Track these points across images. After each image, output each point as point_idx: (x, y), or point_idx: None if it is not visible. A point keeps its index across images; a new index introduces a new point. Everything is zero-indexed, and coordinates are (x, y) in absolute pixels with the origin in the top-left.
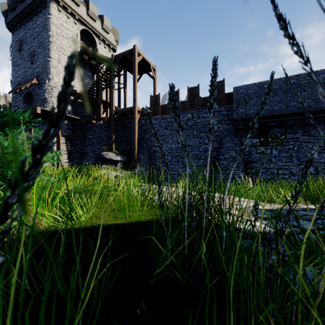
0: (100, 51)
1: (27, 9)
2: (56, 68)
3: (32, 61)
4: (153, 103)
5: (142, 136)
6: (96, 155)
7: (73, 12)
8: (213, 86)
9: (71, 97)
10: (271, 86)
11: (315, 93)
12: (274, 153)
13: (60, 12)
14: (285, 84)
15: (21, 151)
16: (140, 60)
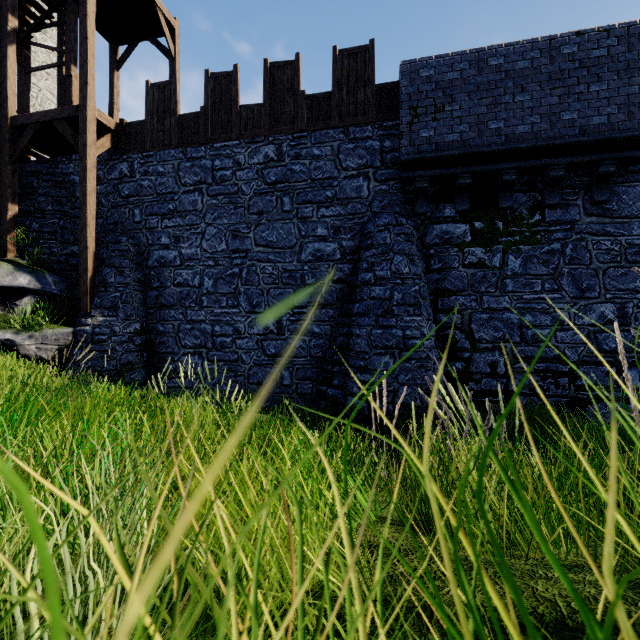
0: None
1: None
2: None
3: None
4: (155, 109)
5: (122, 215)
6: None
7: None
8: None
9: None
10: None
11: (627, 88)
12: (512, 264)
13: None
14: (548, 58)
15: None
16: None
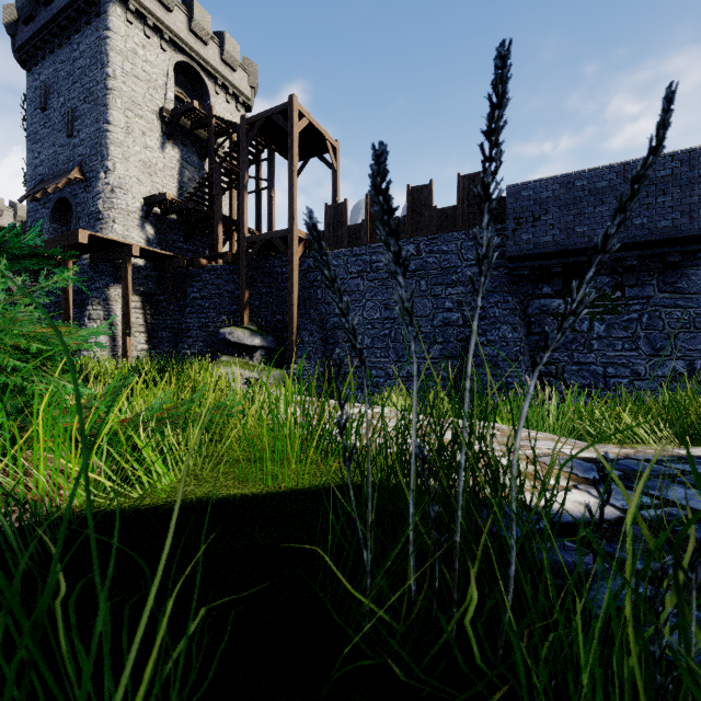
0: (218, 109)
1: (59, 18)
2: (121, 147)
3: (71, 130)
4: (331, 222)
5: (309, 294)
6: (209, 335)
7: (158, 26)
8: (489, 137)
9: (154, 208)
10: (665, 128)
11: (688, 198)
12: (597, 329)
13: (130, 25)
14: (622, 179)
15: (0, 320)
16: (305, 128)
